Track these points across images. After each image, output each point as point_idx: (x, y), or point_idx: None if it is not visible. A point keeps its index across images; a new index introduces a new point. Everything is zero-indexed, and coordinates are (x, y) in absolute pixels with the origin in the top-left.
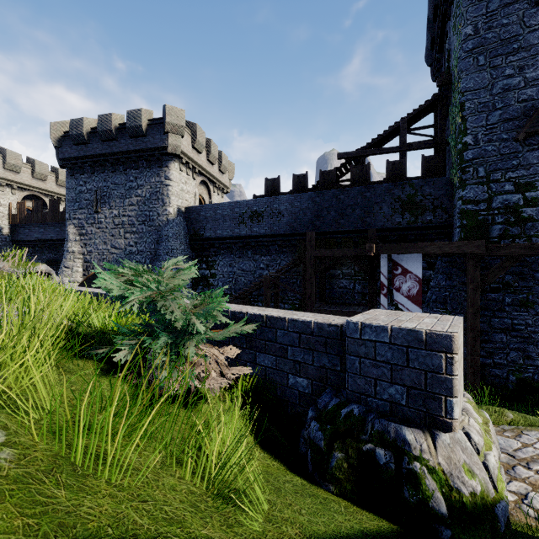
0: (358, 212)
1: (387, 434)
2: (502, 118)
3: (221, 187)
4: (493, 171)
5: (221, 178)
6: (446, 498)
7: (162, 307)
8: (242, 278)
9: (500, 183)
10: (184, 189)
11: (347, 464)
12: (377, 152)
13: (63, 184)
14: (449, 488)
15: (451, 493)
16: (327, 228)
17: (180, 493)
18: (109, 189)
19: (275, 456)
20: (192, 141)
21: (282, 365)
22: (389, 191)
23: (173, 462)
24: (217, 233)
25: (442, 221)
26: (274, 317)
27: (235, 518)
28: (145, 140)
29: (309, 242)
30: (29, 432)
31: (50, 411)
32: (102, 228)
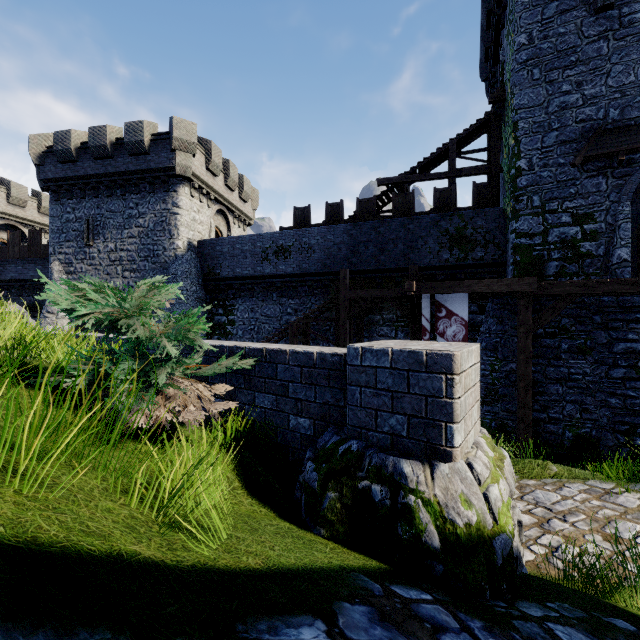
0: (400, 247)
1: (385, 468)
2: (558, 140)
3: (242, 218)
4: (548, 200)
5: (242, 208)
6: (441, 531)
7: (124, 326)
8: (266, 325)
9: (557, 214)
10: (196, 219)
11: (340, 504)
12: (423, 177)
13: (47, 211)
14: (443, 519)
15: (445, 525)
16: (365, 266)
17: (117, 516)
18: (103, 217)
19: (266, 502)
20: (206, 162)
21: (283, 405)
22: (436, 223)
23: (118, 489)
24: (236, 272)
25: (495, 257)
26: (275, 350)
27: (183, 545)
28: (148, 158)
29: (342, 281)
30: None
31: None
32: (95, 265)
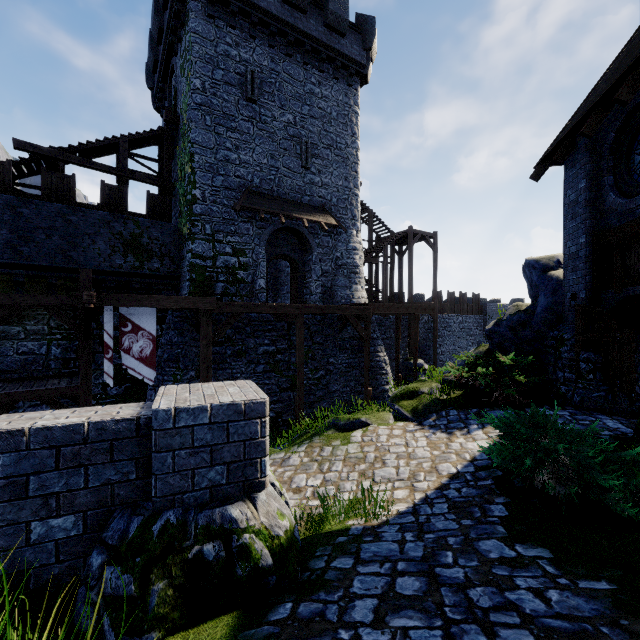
0: (57, 241)
1: (214, 523)
2: (224, 185)
3: None
4: (217, 231)
5: None
6: (270, 549)
7: None
8: None
9: (223, 244)
10: None
11: (173, 589)
12: (88, 164)
13: None
14: (272, 539)
15: (274, 542)
16: None
17: None
18: None
19: None
20: None
21: (14, 514)
22: (107, 223)
23: None
24: None
25: (171, 271)
26: None
27: None
28: None
29: None
30: None
31: None
32: None
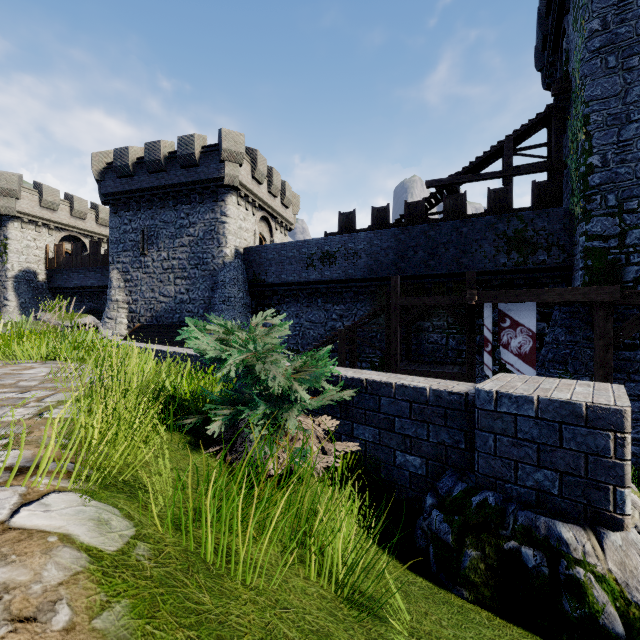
0: (452, 252)
1: (536, 530)
2: (639, 132)
3: (284, 223)
4: (626, 199)
5: (284, 213)
6: (622, 614)
7: (262, 372)
8: (311, 331)
9: (636, 213)
10: (242, 227)
11: (484, 565)
12: (476, 178)
13: (104, 222)
14: (625, 601)
15: (629, 608)
16: (413, 271)
17: (313, 598)
18: (157, 227)
19: (388, 550)
20: (252, 171)
21: (387, 440)
22: (491, 226)
23: (295, 559)
24: (281, 278)
25: (559, 261)
26: (377, 382)
27: (376, 630)
28: (198, 170)
29: (393, 288)
30: (151, 522)
31: (174, 498)
32: (149, 273)
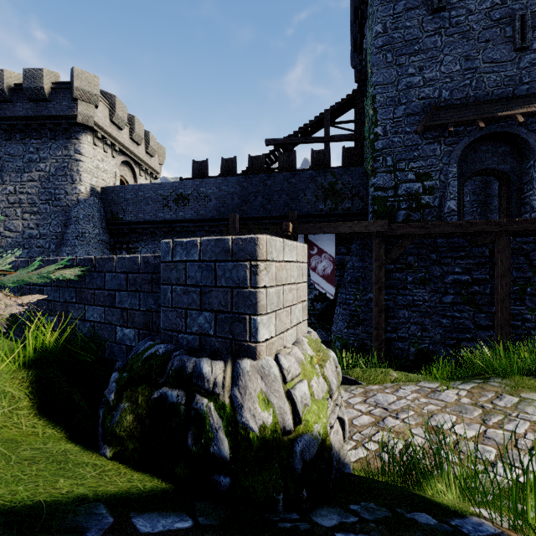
0: (284, 198)
1: (186, 371)
2: (406, 112)
3: (149, 171)
4: (398, 161)
5: (148, 161)
6: (233, 437)
7: None
8: None
9: (404, 172)
10: (99, 167)
11: (133, 416)
12: (303, 140)
13: None
14: (235, 424)
15: (237, 429)
16: (254, 213)
17: None
18: (1, 160)
19: (59, 423)
20: (110, 115)
21: (110, 317)
22: (313, 178)
23: None
24: (139, 217)
25: (359, 208)
26: (103, 258)
27: None
28: (48, 105)
29: (232, 224)
30: None
31: None
32: None
